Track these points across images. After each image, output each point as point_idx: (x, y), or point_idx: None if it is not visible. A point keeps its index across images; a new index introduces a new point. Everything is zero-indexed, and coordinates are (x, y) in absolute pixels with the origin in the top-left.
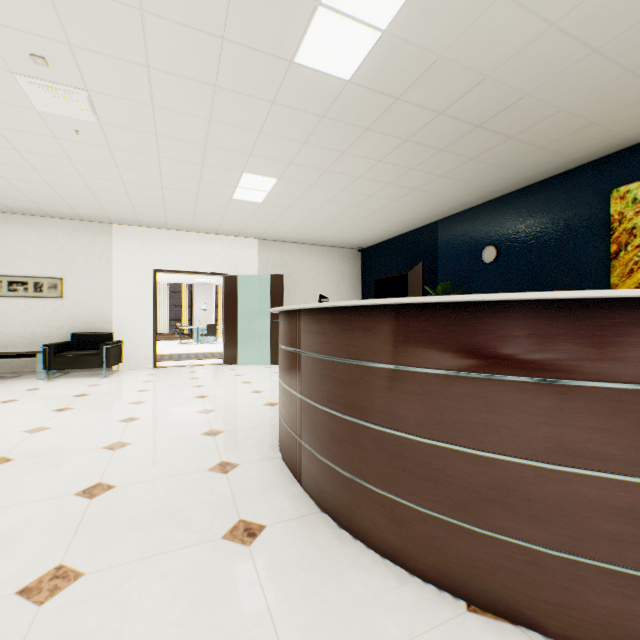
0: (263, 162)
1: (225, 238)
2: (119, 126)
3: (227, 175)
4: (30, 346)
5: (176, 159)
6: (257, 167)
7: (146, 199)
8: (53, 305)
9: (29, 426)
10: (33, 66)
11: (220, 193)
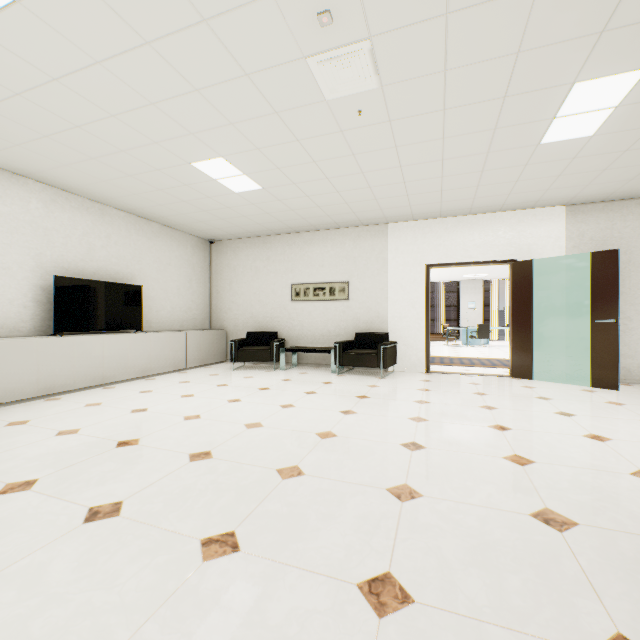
0: (625, 38)
1: (512, 214)
2: (401, 80)
3: (541, 101)
4: (326, 342)
5: (466, 104)
6: (607, 57)
7: (422, 183)
8: (341, 307)
9: (320, 427)
10: (319, 34)
11: (521, 141)
